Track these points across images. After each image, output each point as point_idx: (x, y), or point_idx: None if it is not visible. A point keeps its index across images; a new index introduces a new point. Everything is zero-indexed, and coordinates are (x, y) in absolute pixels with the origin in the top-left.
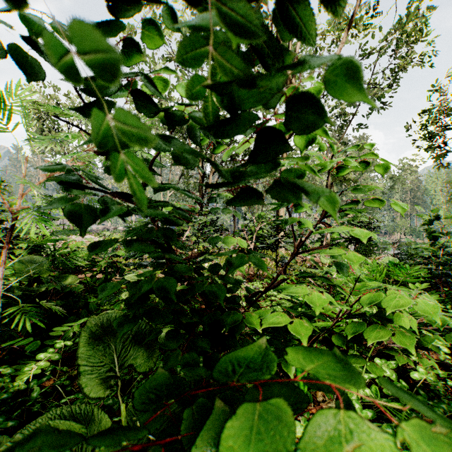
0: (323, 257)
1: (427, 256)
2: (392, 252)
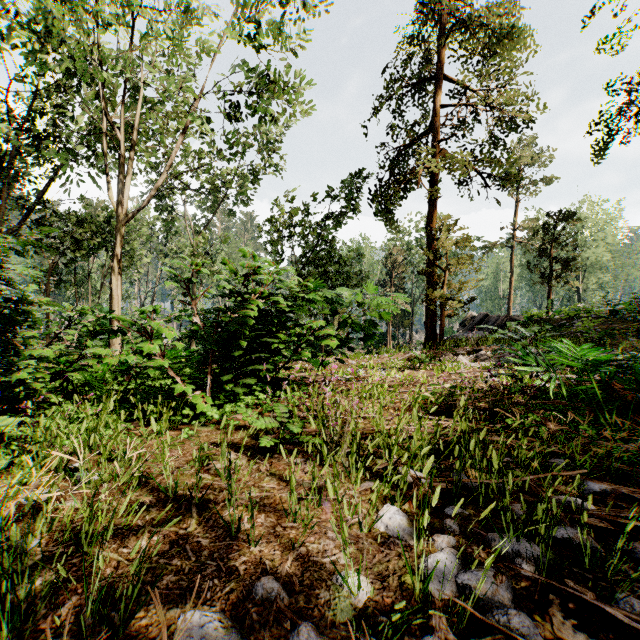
0: None
1: None
2: None
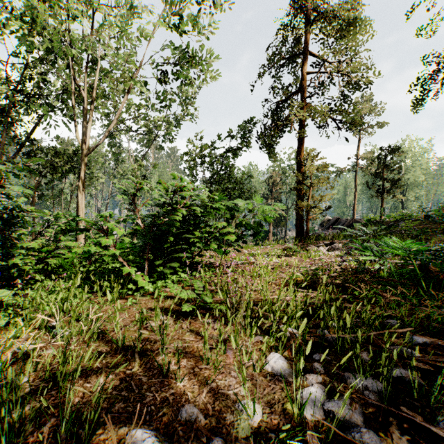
0: None
1: None
2: None
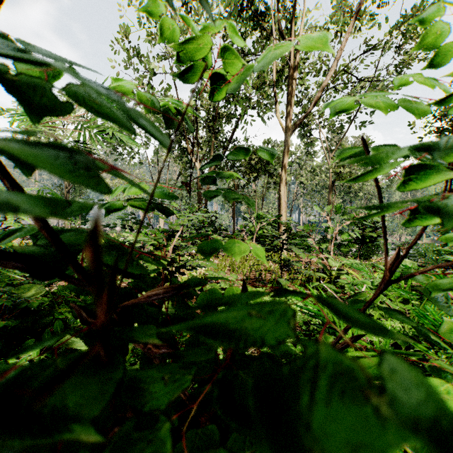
0: (332, 260)
1: (451, 259)
2: (392, 253)
